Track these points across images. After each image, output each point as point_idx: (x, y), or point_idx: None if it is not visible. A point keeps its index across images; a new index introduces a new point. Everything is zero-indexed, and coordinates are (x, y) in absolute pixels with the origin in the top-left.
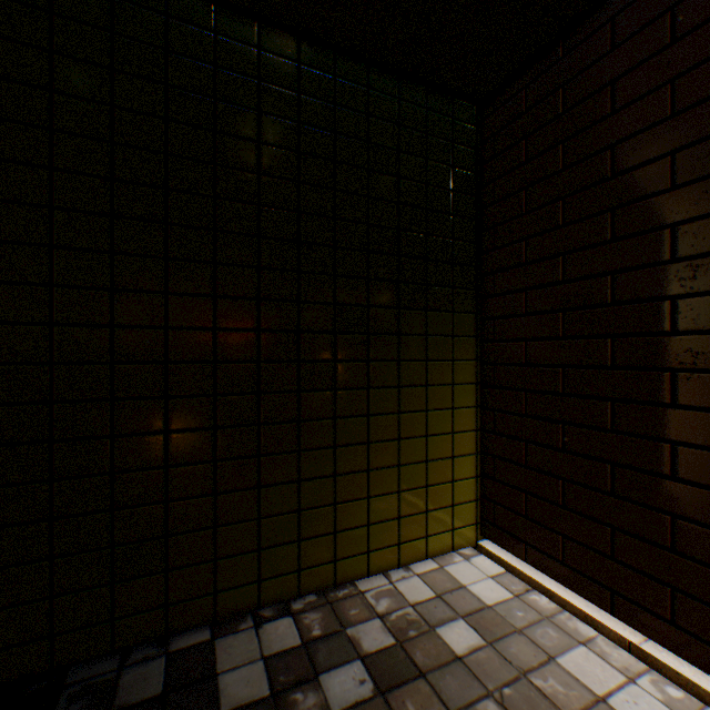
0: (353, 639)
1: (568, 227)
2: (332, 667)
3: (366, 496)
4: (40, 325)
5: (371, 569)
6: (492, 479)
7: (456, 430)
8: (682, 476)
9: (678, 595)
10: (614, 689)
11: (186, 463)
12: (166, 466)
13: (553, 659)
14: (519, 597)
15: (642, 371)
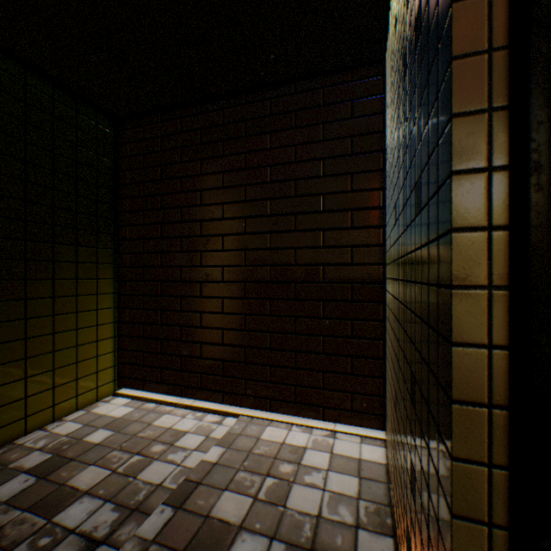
0: (17, 467)
1: (165, 211)
2: None
3: (25, 377)
4: None
5: (30, 429)
6: (126, 350)
7: (101, 324)
8: (205, 325)
9: (203, 375)
10: (176, 422)
11: None
12: None
13: (151, 424)
14: (139, 408)
15: (193, 282)
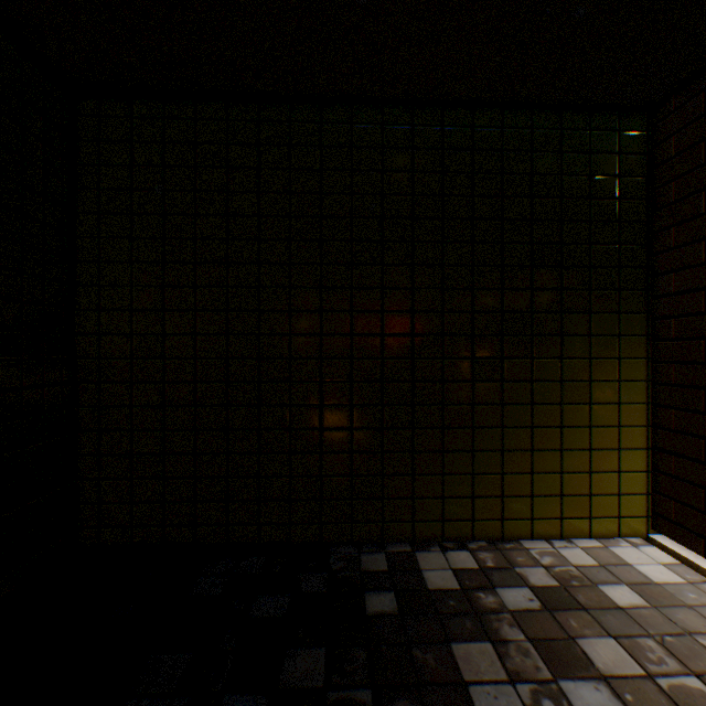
0: (520, 574)
1: None
2: (504, 586)
3: (529, 471)
4: (315, 335)
5: (533, 534)
6: (664, 475)
7: (622, 425)
8: None
9: None
10: None
11: (394, 427)
12: (381, 428)
13: None
14: (693, 584)
15: None
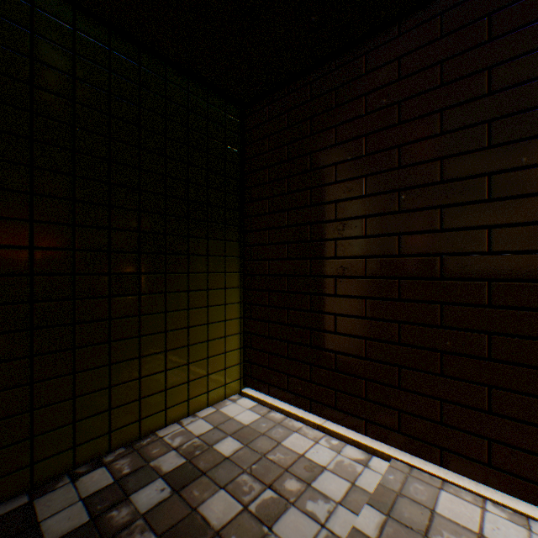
0: (156, 467)
1: (291, 195)
2: (140, 488)
3: (165, 369)
4: None
5: (168, 421)
6: (250, 348)
7: (228, 319)
8: (339, 331)
9: (338, 392)
10: (308, 448)
11: (2, 360)
12: None
13: (280, 443)
14: (265, 416)
15: (324, 277)
